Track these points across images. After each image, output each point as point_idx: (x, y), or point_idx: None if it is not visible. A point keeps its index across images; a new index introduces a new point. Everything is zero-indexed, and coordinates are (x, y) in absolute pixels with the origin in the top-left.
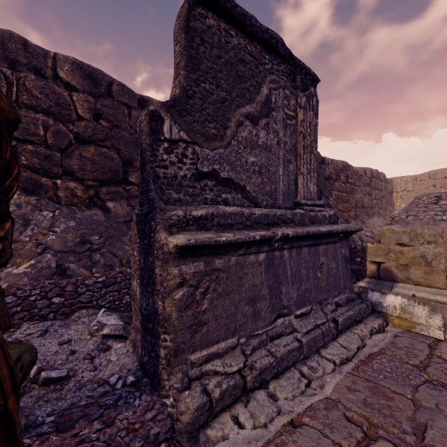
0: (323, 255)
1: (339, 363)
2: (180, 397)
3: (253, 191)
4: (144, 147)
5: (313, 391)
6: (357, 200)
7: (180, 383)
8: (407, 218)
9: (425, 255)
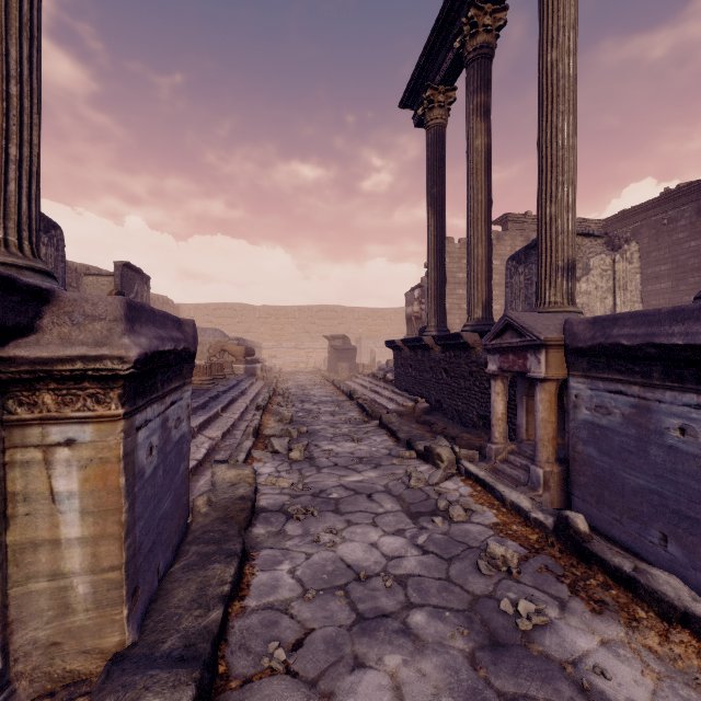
0: None
1: None
2: None
3: None
4: None
5: None
6: None
7: None
8: None
9: None
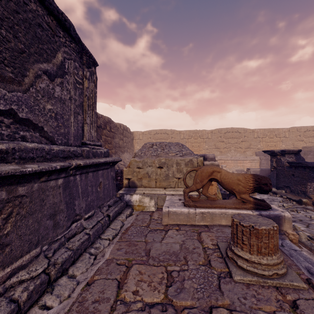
0: (101, 177)
1: (112, 238)
2: None
3: (50, 132)
4: None
5: (98, 260)
6: (116, 142)
7: None
8: (141, 154)
9: (148, 172)
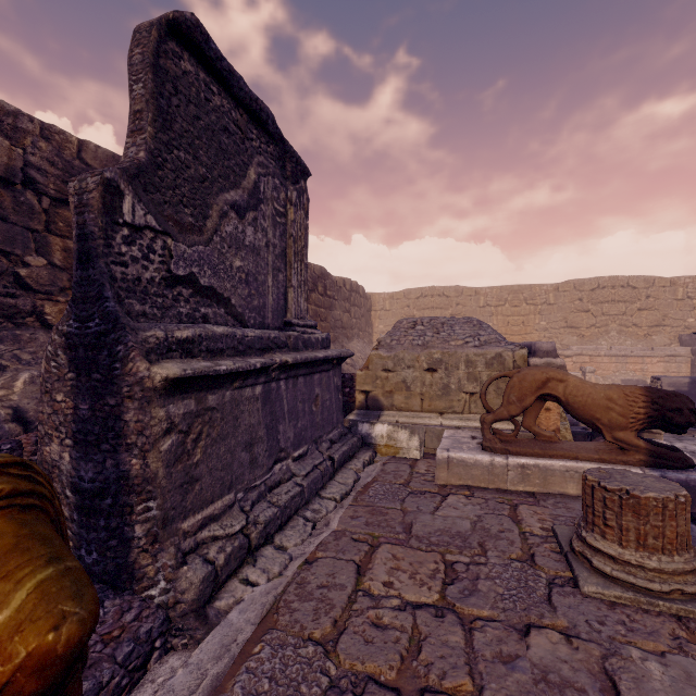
0: (318, 386)
1: (340, 499)
2: (178, 575)
3: (239, 306)
4: (92, 231)
5: (320, 531)
6: (337, 318)
7: (174, 559)
8: (391, 343)
9: (406, 380)
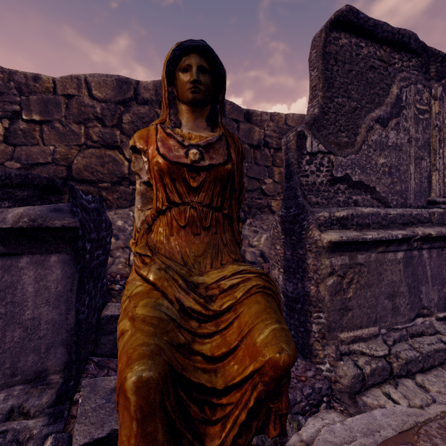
0: None
1: None
2: (337, 364)
3: (382, 192)
4: (291, 162)
5: None
6: None
7: (334, 353)
8: None
9: None
